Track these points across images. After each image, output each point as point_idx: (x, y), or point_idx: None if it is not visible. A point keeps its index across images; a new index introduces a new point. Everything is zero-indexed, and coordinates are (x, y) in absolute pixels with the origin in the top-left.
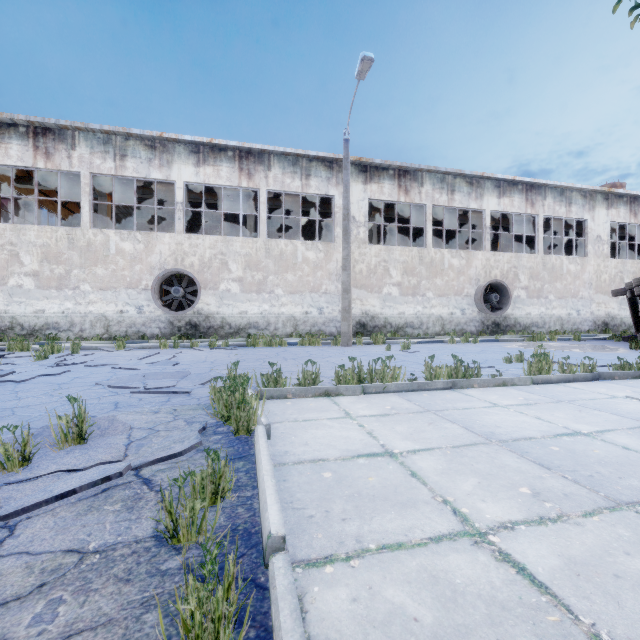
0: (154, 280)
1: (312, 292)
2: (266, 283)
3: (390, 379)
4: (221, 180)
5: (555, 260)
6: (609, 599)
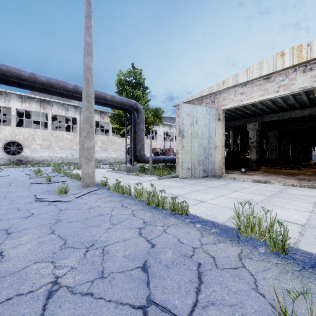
0: (3, 144)
1: (69, 149)
2: (51, 146)
3: None
4: (32, 109)
5: (149, 141)
6: None
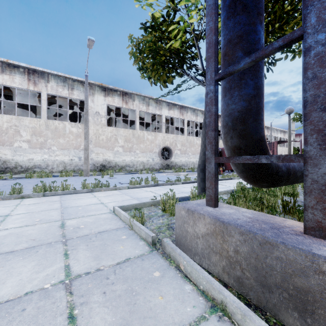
0: None
1: (75, 149)
2: (46, 143)
3: (65, 190)
4: (15, 84)
5: (191, 138)
6: (2, 239)
